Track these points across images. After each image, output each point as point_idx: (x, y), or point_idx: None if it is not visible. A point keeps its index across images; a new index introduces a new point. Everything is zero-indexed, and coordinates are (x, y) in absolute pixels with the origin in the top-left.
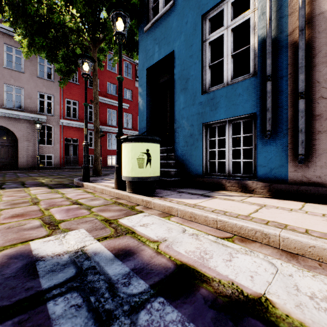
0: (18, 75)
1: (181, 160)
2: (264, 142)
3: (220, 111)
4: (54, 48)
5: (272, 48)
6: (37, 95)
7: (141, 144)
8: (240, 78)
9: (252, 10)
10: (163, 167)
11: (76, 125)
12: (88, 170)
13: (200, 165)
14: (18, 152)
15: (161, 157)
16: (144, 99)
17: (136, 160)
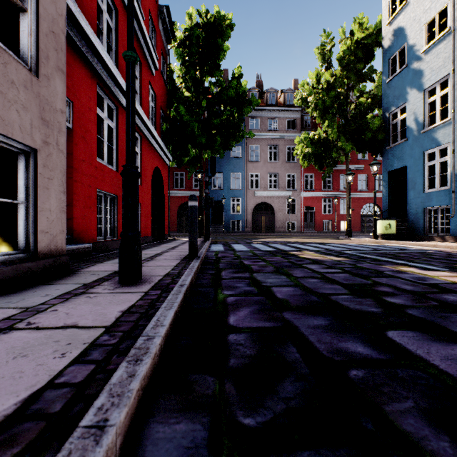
0: (275, 165)
1: (411, 226)
2: (452, 219)
3: (432, 203)
4: (324, 163)
5: (456, 178)
6: (285, 176)
7: (386, 221)
8: (443, 187)
9: (448, 157)
10: (399, 230)
11: (313, 195)
12: (351, 232)
13: (422, 229)
14: (275, 220)
15: (398, 225)
16: (386, 190)
17: (384, 227)
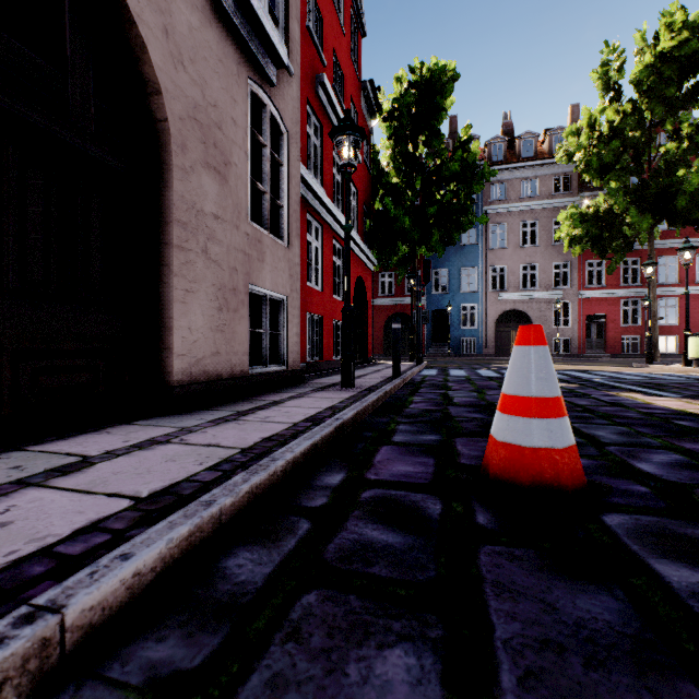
0: (532, 251)
1: None
2: None
3: None
4: (607, 248)
5: None
6: (551, 267)
7: None
8: None
9: None
10: None
11: (602, 295)
12: (650, 355)
13: None
14: None
15: None
16: None
17: (698, 348)
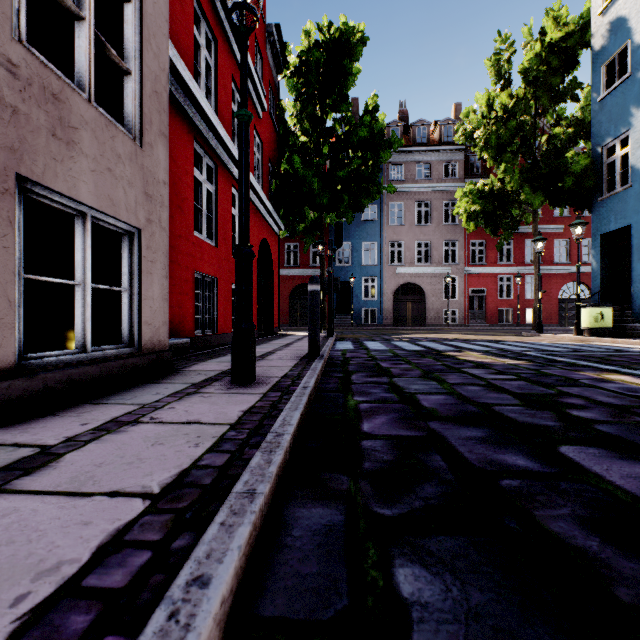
0: (425, 229)
1: (637, 317)
2: None
3: None
4: (499, 225)
5: None
6: (442, 245)
7: (596, 309)
8: None
9: None
10: (618, 323)
11: (483, 272)
12: (541, 325)
13: None
14: (426, 308)
15: (617, 314)
16: (597, 262)
17: (592, 318)
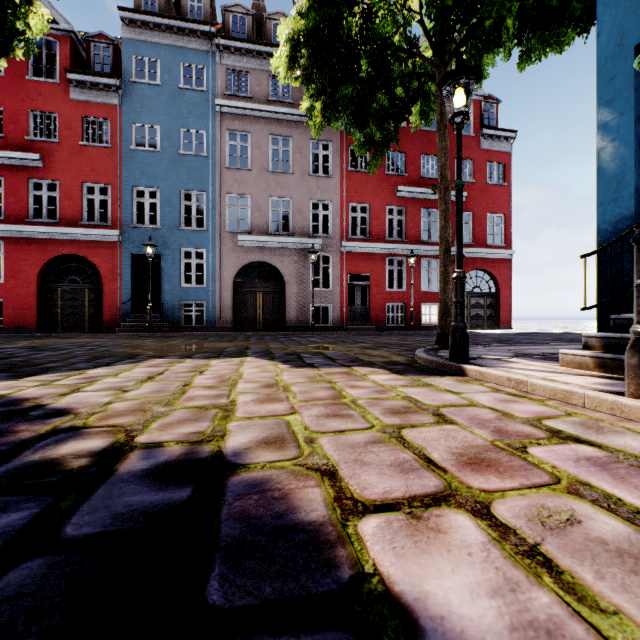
0: (285, 179)
1: None
2: None
3: None
4: (368, 97)
5: None
6: (309, 206)
7: None
8: None
9: None
10: None
11: (367, 250)
12: (464, 337)
13: None
14: (285, 301)
15: None
16: (624, 138)
17: None
